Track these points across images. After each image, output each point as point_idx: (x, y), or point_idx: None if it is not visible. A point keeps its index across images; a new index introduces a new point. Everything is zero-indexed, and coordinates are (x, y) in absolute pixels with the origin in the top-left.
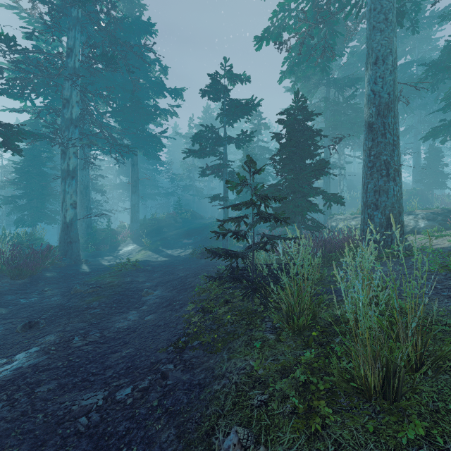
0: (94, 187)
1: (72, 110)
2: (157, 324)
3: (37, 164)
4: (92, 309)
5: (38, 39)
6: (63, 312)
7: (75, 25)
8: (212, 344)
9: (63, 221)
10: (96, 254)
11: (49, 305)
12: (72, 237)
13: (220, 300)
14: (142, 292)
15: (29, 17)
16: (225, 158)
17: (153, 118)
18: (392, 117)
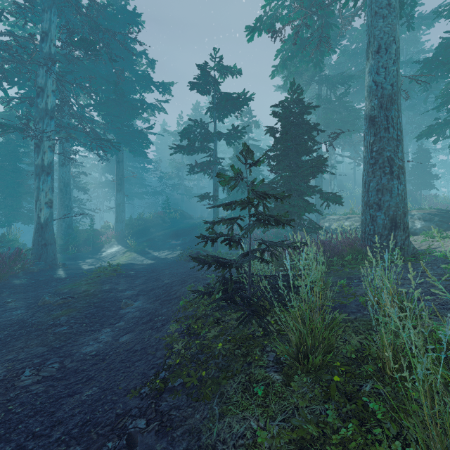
0: (76, 185)
1: (48, 100)
2: (133, 349)
3: (13, 160)
4: (58, 327)
5: (13, 25)
6: (23, 331)
7: (51, 6)
8: (199, 386)
9: (36, 221)
10: (77, 256)
11: (8, 321)
12: (47, 239)
13: (209, 319)
14: (121, 303)
15: (2, 0)
16: (215, 155)
17: (139, 113)
18: (395, 110)
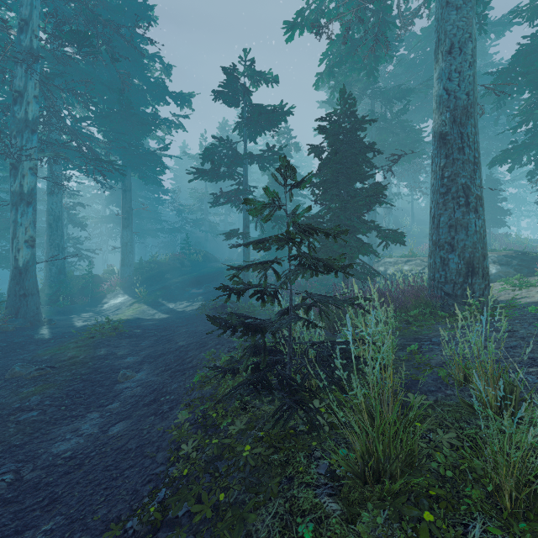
0: (71, 219)
1: (28, 108)
2: (125, 447)
3: None
4: (25, 412)
5: None
6: None
7: None
8: (213, 519)
9: (13, 265)
10: (71, 309)
11: None
12: (27, 288)
13: (233, 403)
14: (118, 375)
15: None
16: (245, 183)
17: (151, 130)
18: (472, 125)
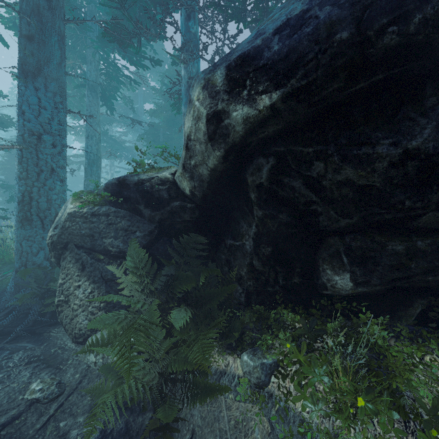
0: None
1: None
2: None
3: None
4: None
5: None
6: None
7: None
8: None
9: None
10: None
11: None
12: None
13: None
14: None
15: None
16: None
17: None
18: (95, 167)
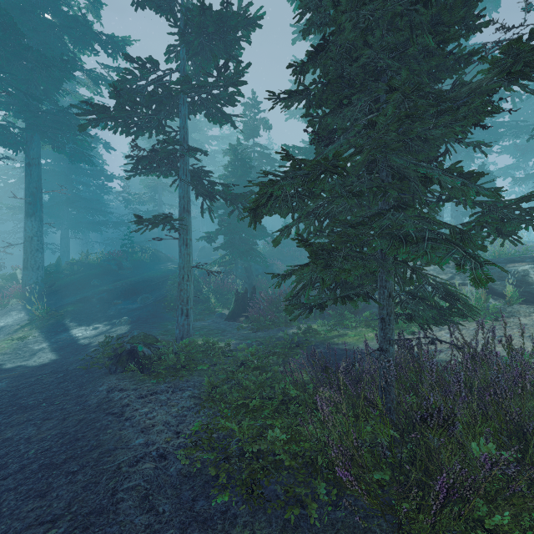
0: None
1: None
2: None
3: None
4: None
5: None
6: None
7: None
8: None
9: None
10: None
11: None
12: None
13: None
14: None
15: None
16: (182, 138)
17: (61, 77)
18: None
